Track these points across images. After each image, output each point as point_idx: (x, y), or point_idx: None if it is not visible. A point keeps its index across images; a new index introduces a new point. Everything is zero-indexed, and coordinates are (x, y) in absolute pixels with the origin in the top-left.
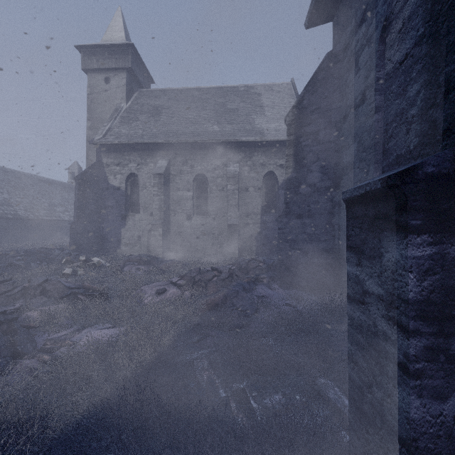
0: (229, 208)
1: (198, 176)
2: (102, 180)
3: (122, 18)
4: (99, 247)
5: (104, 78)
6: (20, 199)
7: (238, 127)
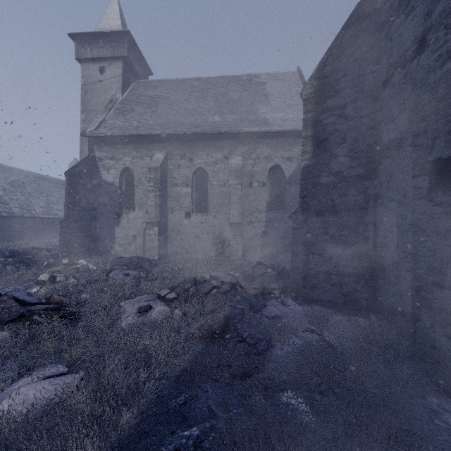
0: (231, 205)
1: (198, 171)
2: (94, 175)
3: (118, 6)
4: (91, 247)
5: (99, 68)
6: (16, 196)
7: (241, 117)
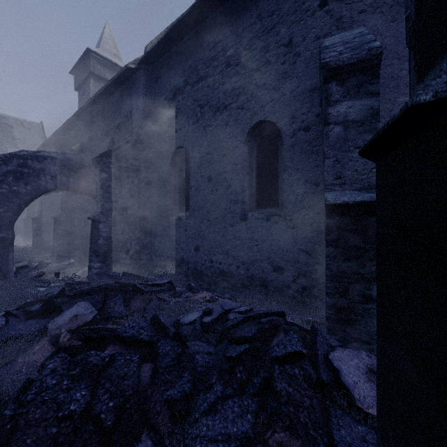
0: None
1: None
2: None
3: None
4: None
5: None
6: None
7: None
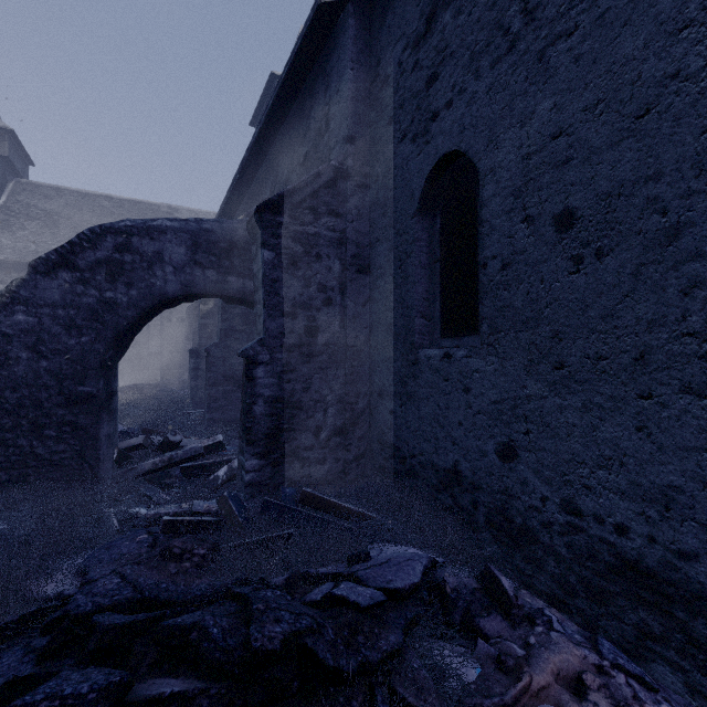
0: (151, 338)
1: None
2: None
3: None
4: None
5: None
6: None
7: None
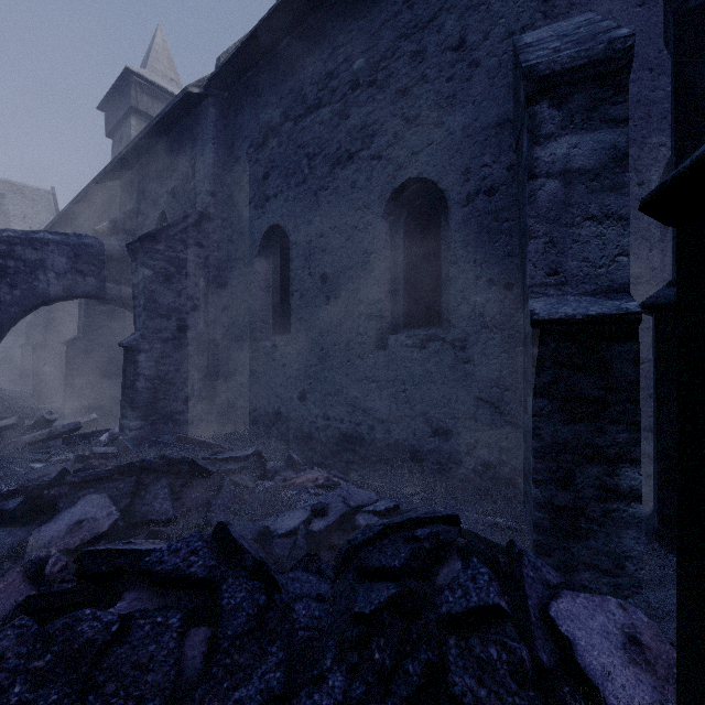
0: None
1: None
2: None
3: None
4: None
5: None
6: None
7: None
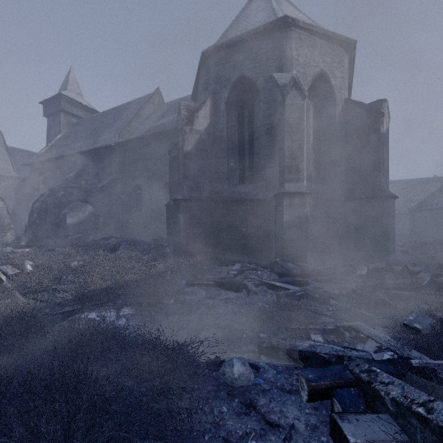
0: None
1: None
2: None
3: None
4: None
5: None
6: None
7: None
